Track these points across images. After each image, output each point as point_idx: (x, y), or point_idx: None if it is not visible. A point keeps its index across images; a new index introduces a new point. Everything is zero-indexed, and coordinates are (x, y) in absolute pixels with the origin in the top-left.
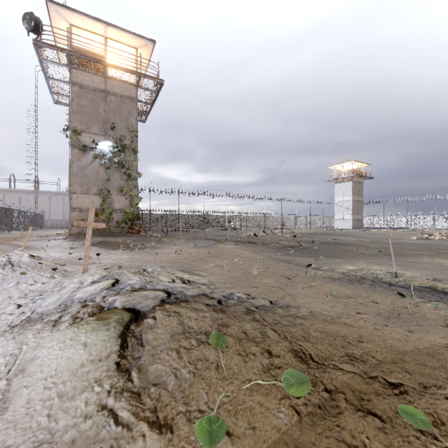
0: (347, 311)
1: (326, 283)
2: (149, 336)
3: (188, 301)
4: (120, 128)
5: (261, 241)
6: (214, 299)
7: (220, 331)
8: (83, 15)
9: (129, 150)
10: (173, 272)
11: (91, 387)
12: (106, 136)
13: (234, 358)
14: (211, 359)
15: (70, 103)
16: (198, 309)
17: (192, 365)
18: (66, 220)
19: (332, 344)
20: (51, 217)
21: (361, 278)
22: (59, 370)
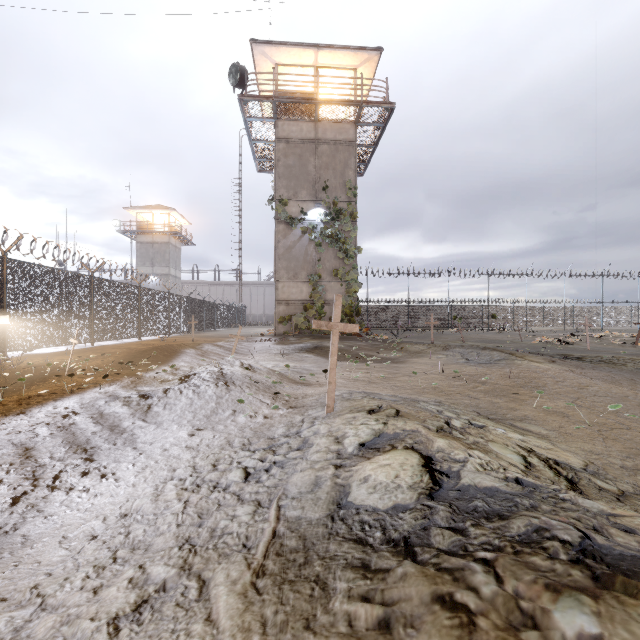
0: None
1: None
2: None
3: None
4: (333, 187)
5: (593, 356)
6: None
7: None
8: (290, 46)
9: (345, 216)
10: (481, 424)
11: None
12: (317, 202)
13: None
14: None
15: (275, 166)
16: None
17: None
18: (267, 315)
19: None
20: (252, 312)
21: None
22: None
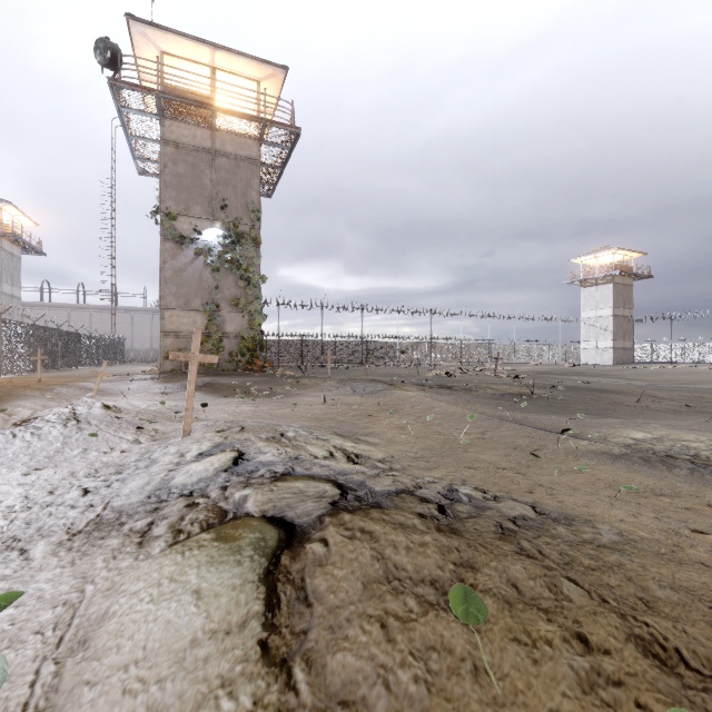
0: (672, 527)
1: (601, 465)
2: (319, 583)
3: (382, 506)
4: (234, 207)
5: (461, 385)
6: (431, 504)
7: (461, 579)
8: (180, 36)
9: (247, 240)
10: (327, 438)
11: (214, 699)
12: (214, 221)
13: (508, 649)
14: (457, 649)
15: (161, 173)
16: (406, 526)
17: (418, 662)
18: (156, 350)
19: (711, 621)
20: (134, 346)
21: (668, 457)
22: (151, 650)
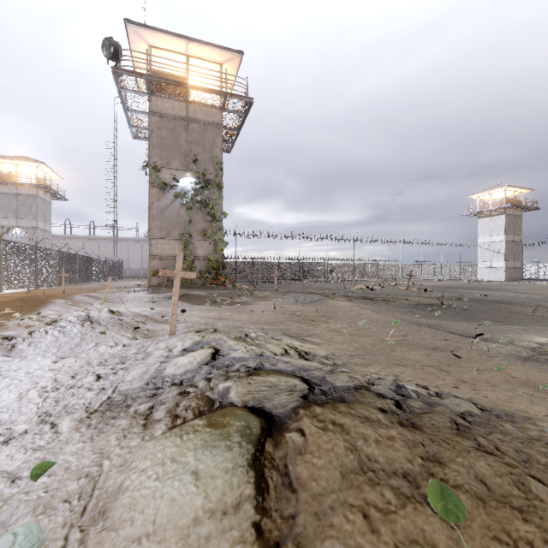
0: None
1: (513, 365)
2: (301, 470)
3: (345, 400)
4: (202, 161)
5: (380, 297)
6: (389, 400)
7: (430, 473)
8: (163, 33)
9: (213, 186)
10: (279, 338)
11: None
12: (188, 171)
13: None
14: (440, 545)
15: (149, 136)
16: (372, 420)
17: None
18: (145, 269)
19: None
20: (129, 266)
21: None
22: (160, 525)
